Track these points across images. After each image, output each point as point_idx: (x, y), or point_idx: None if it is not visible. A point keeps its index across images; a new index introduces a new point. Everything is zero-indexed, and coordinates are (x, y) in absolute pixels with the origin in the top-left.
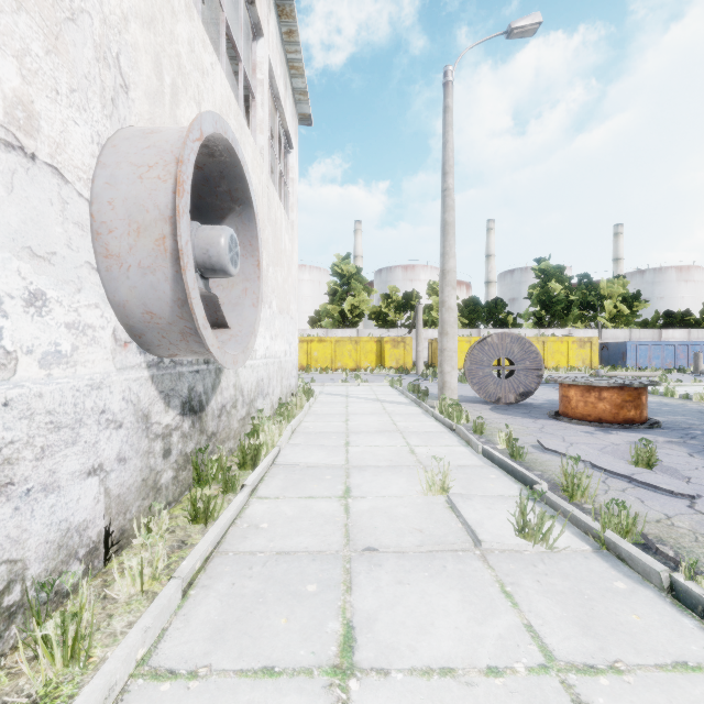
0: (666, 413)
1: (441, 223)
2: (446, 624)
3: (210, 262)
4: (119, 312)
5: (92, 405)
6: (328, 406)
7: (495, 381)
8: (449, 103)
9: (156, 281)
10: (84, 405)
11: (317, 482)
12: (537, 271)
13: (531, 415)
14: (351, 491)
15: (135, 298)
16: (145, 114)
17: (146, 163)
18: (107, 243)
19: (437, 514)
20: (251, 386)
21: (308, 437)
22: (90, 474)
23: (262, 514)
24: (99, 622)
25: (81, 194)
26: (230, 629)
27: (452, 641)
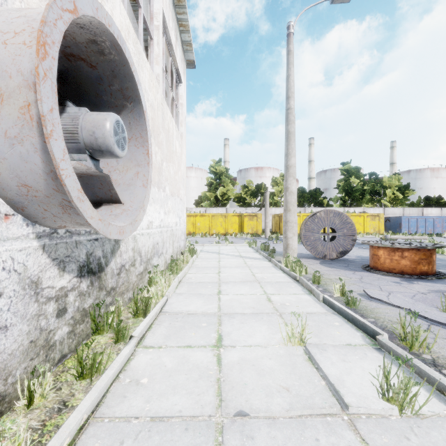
0: (444, 266)
1: (285, 133)
2: None
3: (97, 143)
4: None
5: None
6: (206, 261)
7: (322, 243)
8: (291, 48)
9: (25, 151)
10: None
11: (194, 330)
12: (342, 170)
13: (350, 268)
14: (222, 339)
15: (7, 170)
16: (34, 6)
17: (13, 29)
18: None
19: (299, 368)
20: (148, 249)
21: (190, 286)
22: None
23: (144, 366)
24: None
25: None
26: None
27: None
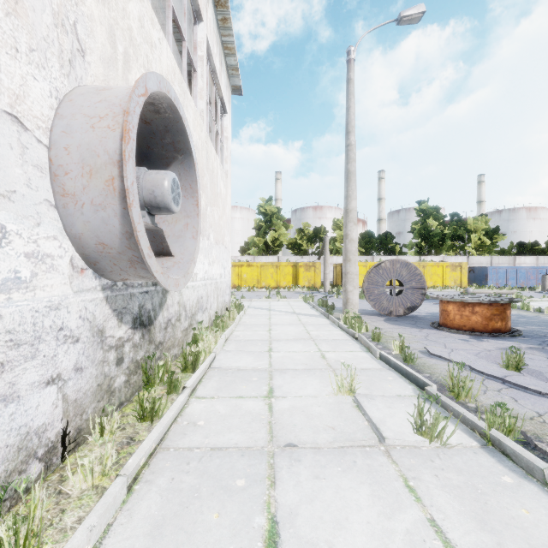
0: (524, 323)
1: (345, 172)
2: (358, 518)
3: (156, 201)
4: (75, 243)
5: (51, 323)
6: (255, 318)
7: (388, 298)
8: (351, 76)
9: (107, 216)
10: (43, 324)
11: (245, 383)
12: (418, 210)
13: (417, 325)
14: (274, 391)
15: (89, 231)
16: (100, 76)
17: (98, 114)
18: (63, 184)
19: (346, 412)
20: (192, 303)
21: (239, 344)
22: (49, 383)
23: (199, 412)
24: (52, 517)
25: (40, 140)
26: (168, 524)
27: (365, 537)
